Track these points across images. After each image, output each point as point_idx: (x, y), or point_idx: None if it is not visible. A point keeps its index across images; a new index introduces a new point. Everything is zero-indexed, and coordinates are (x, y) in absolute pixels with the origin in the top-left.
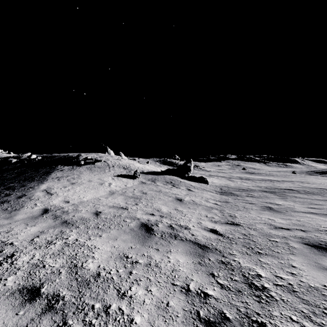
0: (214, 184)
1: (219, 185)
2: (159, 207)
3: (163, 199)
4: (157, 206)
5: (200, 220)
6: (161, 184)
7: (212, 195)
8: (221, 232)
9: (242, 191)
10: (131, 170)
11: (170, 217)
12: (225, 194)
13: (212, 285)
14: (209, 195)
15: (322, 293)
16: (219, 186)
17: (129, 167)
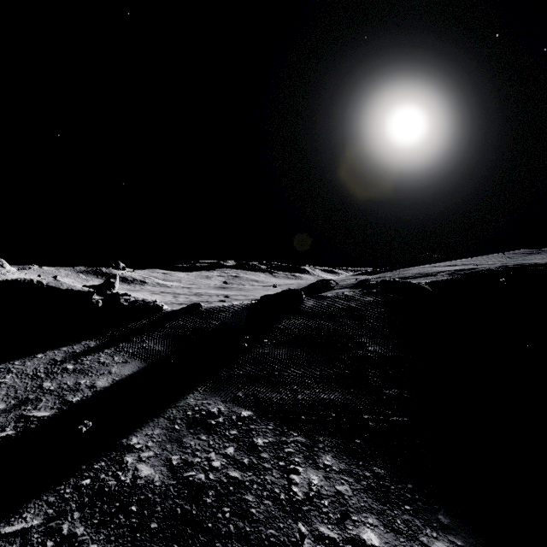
0: None
1: None
2: None
3: None
4: None
5: None
6: None
7: None
8: None
9: None
10: None
11: None
12: None
13: None
14: None
15: None
16: None
17: None
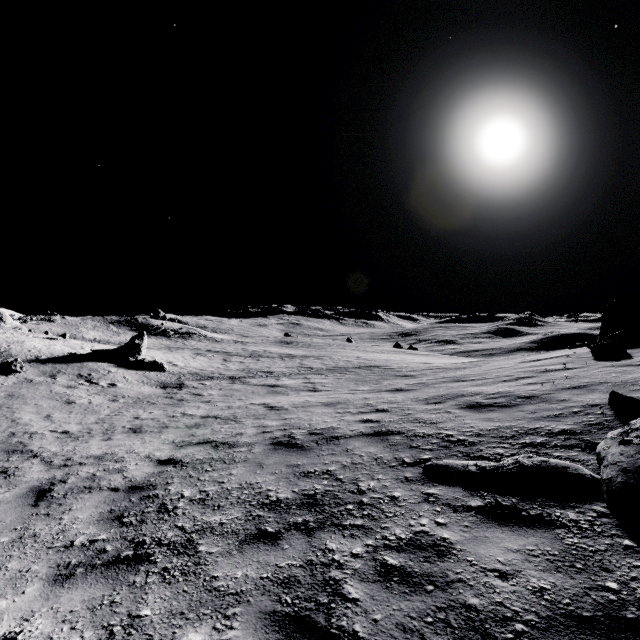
0: (183, 370)
1: (189, 371)
2: (23, 416)
3: (41, 404)
4: (21, 415)
5: (65, 424)
6: (67, 379)
7: (144, 390)
8: (72, 431)
9: (201, 380)
10: (8, 358)
11: (24, 426)
12: (167, 387)
13: (1, 461)
14: (137, 391)
15: (75, 450)
16: (185, 373)
17: (6, 352)
